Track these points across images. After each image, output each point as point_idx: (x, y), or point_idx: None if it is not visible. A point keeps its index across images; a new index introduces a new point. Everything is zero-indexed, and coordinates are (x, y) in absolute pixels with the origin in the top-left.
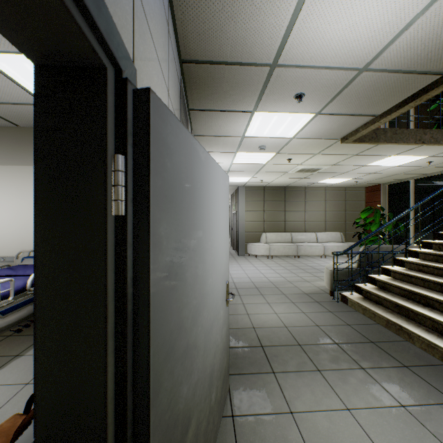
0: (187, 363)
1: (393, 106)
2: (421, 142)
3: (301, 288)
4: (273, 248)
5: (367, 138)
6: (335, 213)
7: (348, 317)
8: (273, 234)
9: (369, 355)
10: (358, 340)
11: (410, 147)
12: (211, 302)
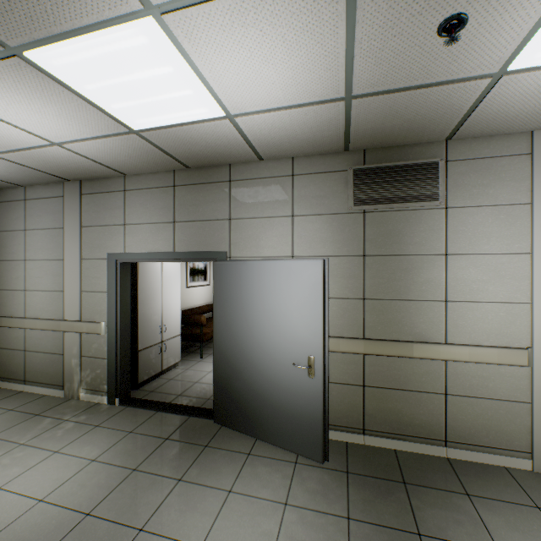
0: (234, 352)
1: None
2: None
3: None
4: None
5: None
6: None
7: None
8: None
9: None
10: None
11: None
12: (266, 347)
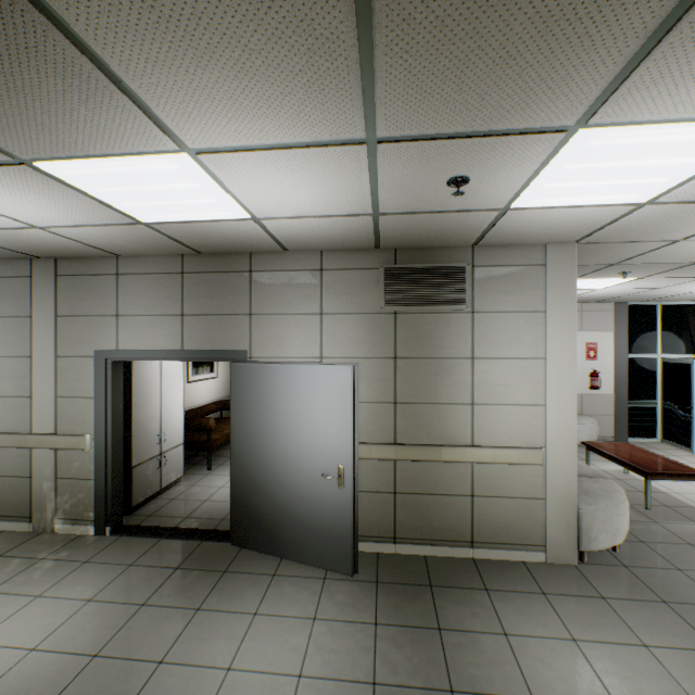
0: (257, 465)
1: None
2: None
3: None
4: None
5: None
6: None
7: None
8: None
9: None
10: None
11: None
12: (293, 458)
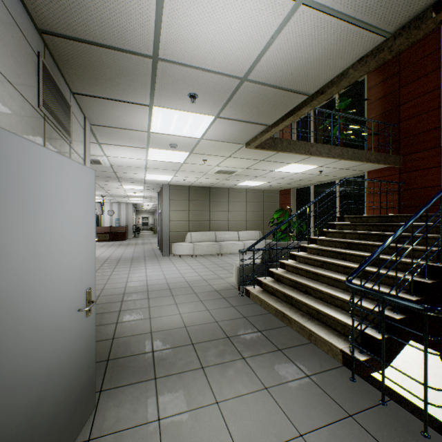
0: None
1: (280, 119)
2: (309, 154)
3: (214, 286)
4: (197, 248)
5: (268, 145)
6: (255, 213)
7: (247, 310)
8: (198, 233)
9: (253, 344)
10: (249, 331)
11: (303, 157)
12: (36, 317)
